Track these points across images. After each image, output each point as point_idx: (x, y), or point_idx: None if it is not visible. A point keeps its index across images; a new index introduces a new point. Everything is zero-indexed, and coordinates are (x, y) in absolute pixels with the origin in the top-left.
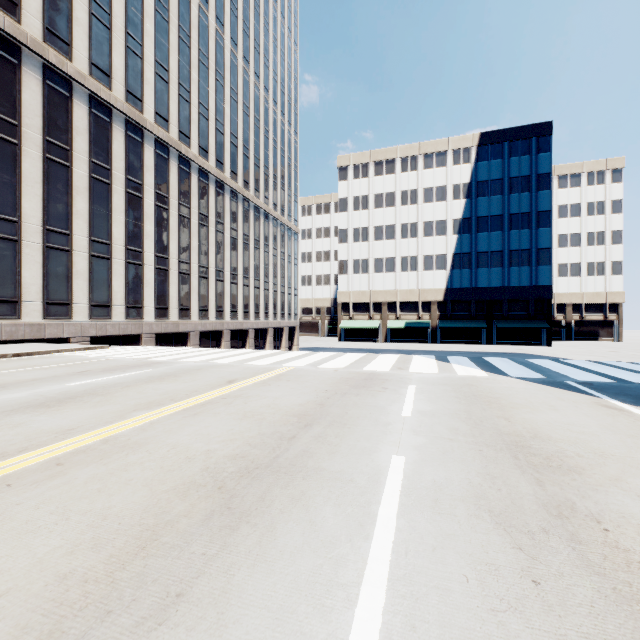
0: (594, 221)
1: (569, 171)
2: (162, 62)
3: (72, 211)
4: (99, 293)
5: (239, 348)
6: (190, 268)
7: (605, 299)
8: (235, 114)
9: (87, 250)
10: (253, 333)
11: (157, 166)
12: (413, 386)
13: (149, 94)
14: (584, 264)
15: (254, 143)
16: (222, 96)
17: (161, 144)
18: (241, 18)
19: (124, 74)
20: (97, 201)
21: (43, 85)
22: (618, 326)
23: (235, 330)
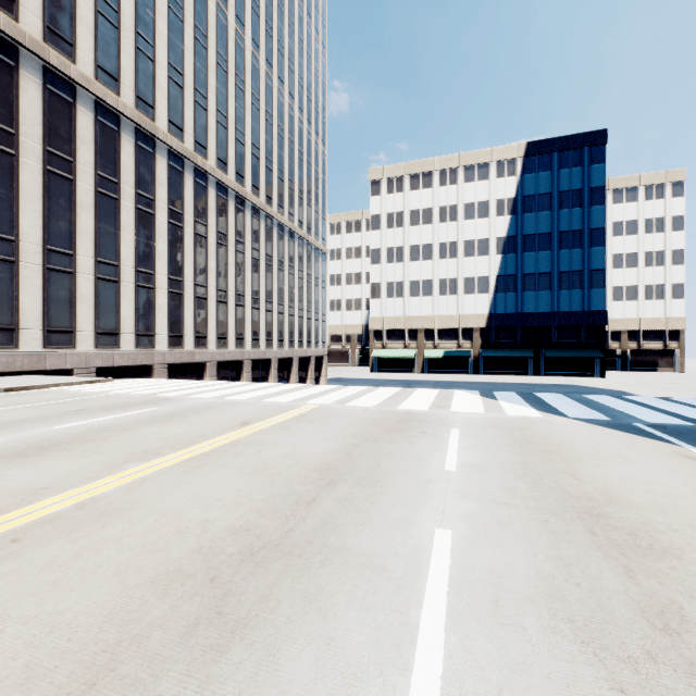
0: (653, 239)
1: (625, 184)
2: (176, 65)
3: (76, 229)
4: (106, 320)
5: (261, 379)
6: (207, 292)
7: (665, 325)
8: (257, 123)
9: (92, 272)
10: (277, 363)
11: (170, 180)
12: (456, 430)
13: (162, 100)
14: (641, 287)
15: (278, 155)
16: (242, 103)
17: (175, 155)
18: (263, 17)
19: (134, 78)
20: (104, 218)
21: (43, 90)
22: (679, 355)
23: (257, 360)
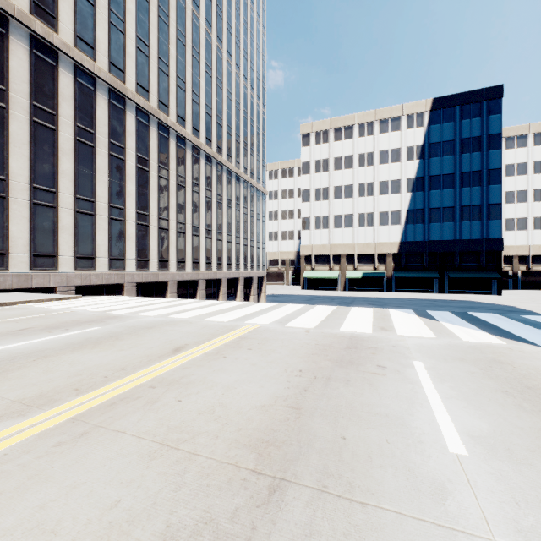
0: (540, 178)
1: (516, 133)
2: (143, 38)
3: (58, 171)
4: (84, 246)
5: (213, 295)
6: (169, 224)
7: None
8: (209, 87)
9: (72, 207)
10: (226, 282)
11: (138, 132)
12: (420, 363)
13: (131, 66)
14: (531, 219)
15: (227, 113)
16: (198, 71)
17: (142, 112)
18: (215, 2)
19: (107, 47)
20: (82, 162)
21: (30, 54)
22: None
23: (210, 279)
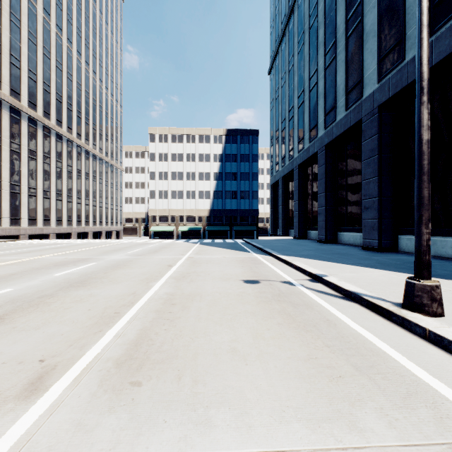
0: None
1: None
2: (33, 70)
3: None
4: None
5: None
6: (50, 194)
7: None
8: (80, 98)
9: None
10: (92, 234)
11: (29, 133)
12: (157, 244)
13: (24, 90)
14: None
15: (92, 115)
16: (71, 87)
17: (32, 119)
18: (84, 37)
19: (9, 79)
20: None
21: None
22: None
23: (79, 233)
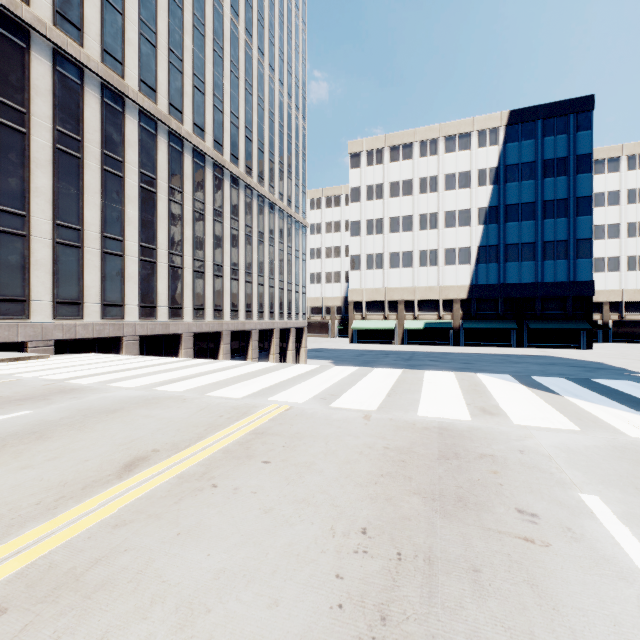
0: (635, 210)
1: (606, 155)
2: (148, 22)
3: (30, 188)
4: (66, 288)
5: (241, 351)
6: (183, 261)
7: None
8: (236, 91)
9: (50, 236)
10: (256, 334)
11: (142, 142)
12: (598, 502)
13: (132, 57)
14: (624, 258)
15: (258, 125)
16: (221, 69)
17: (147, 117)
18: None
19: (100, 30)
20: (64, 178)
21: None
22: None
23: (236, 331)
